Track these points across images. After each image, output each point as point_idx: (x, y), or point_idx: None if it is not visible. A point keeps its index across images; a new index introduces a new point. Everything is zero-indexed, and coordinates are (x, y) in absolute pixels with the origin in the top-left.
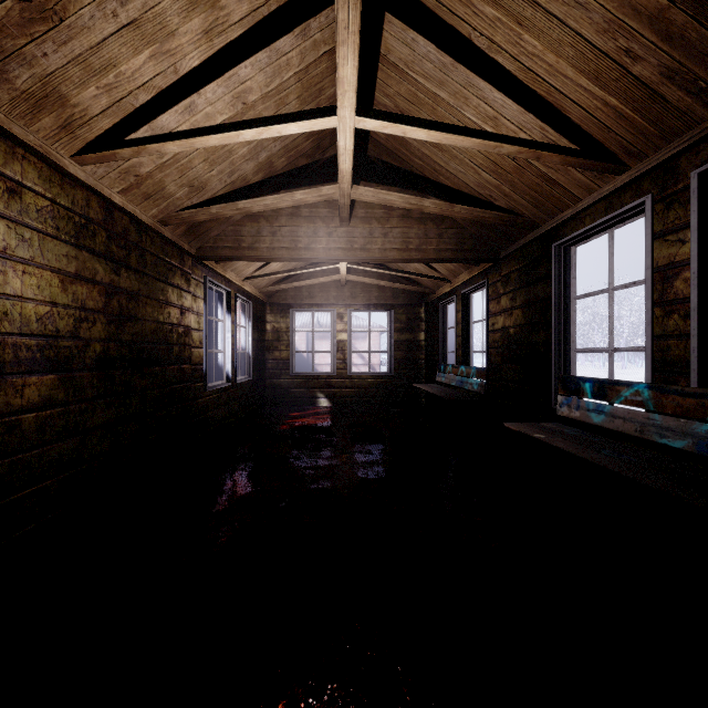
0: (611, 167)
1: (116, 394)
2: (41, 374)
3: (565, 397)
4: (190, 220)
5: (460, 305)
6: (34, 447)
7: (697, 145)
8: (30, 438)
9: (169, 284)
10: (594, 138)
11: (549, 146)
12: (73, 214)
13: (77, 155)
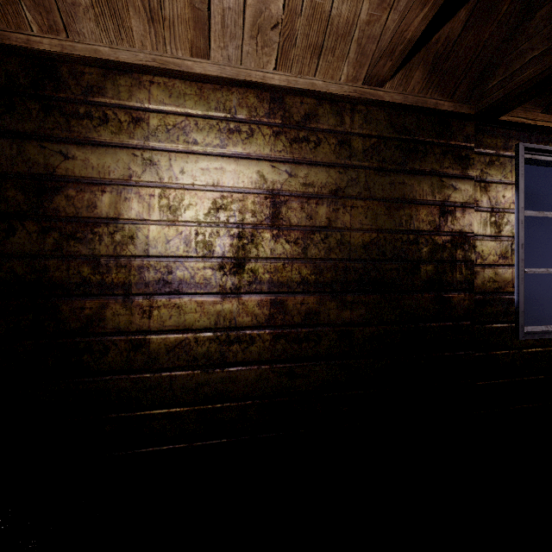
0: None
1: (290, 325)
2: (174, 296)
3: None
4: (403, 47)
5: None
6: (166, 369)
7: None
8: (160, 359)
9: (410, 173)
10: None
11: None
12: (218, 120)
13: (189, 46)
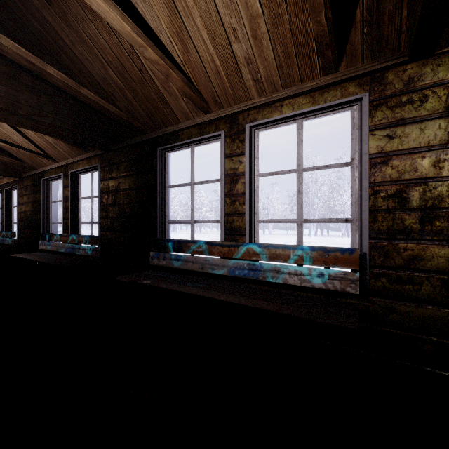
0: (51, 160)
1: None
2: None
3: (42, 241)
4: None
5: (5, 196)
6: None
7: (71, 164)
8: None
9: None
10: (43, 149)
11: (22, 147)
12: None
13: None
